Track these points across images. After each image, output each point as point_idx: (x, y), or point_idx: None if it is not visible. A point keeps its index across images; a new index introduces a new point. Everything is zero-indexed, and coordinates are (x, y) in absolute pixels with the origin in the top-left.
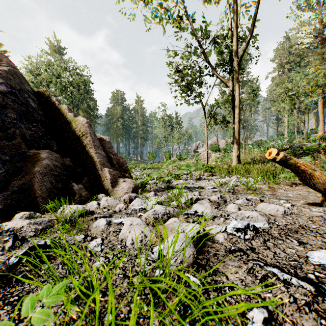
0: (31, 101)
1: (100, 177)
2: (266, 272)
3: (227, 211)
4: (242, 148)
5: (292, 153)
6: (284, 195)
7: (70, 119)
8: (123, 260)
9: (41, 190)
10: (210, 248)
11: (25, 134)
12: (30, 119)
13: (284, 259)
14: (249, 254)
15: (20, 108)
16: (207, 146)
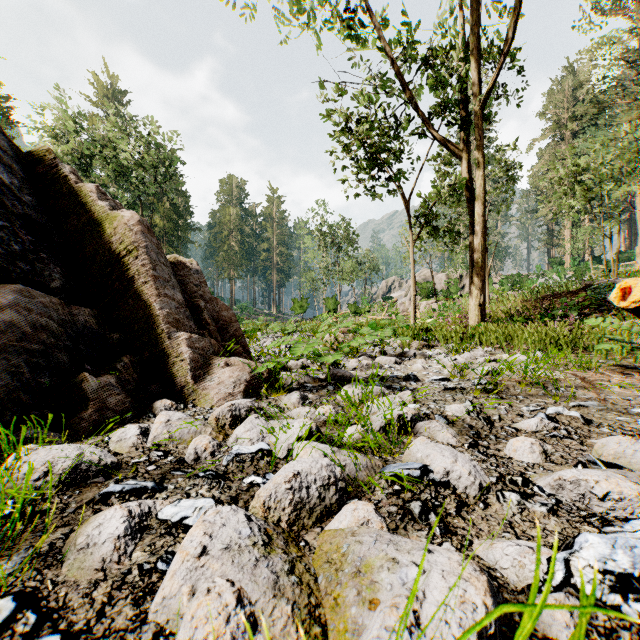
0: (4, 169)
1: (165, 354)
2: None
3: (511, 461)
4: None
5: (594, 299)
6: (632, 401)
7: (101, 216)
8: None
9: None
10: None
11: None
12: None
13: None
14: None
15: None
16: (414, 284)
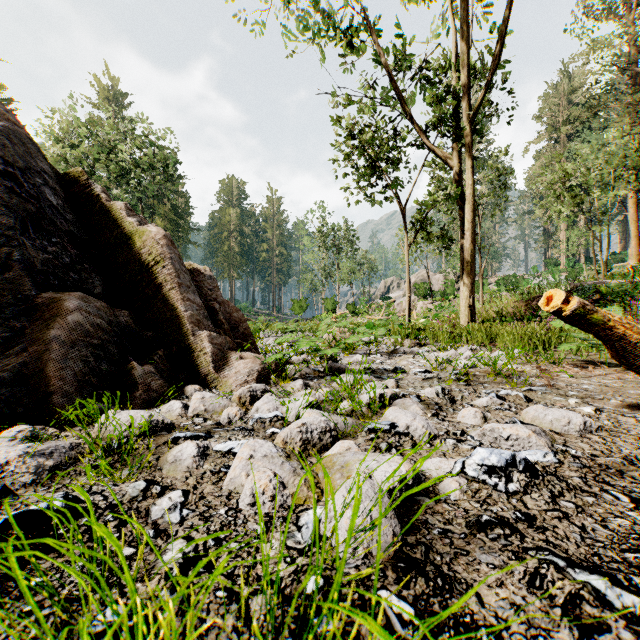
0: (50, 192)
1: (190, 348)
2: (576, 585)
3: (459, 423)
4: (477, 292)
5: None
6: (574, 387)
7: (131, 231)
8: (222, 571)
9: (61, 378)
10: (430, 516)
11: (32, 259)
12: (46, 230)
13: (609, 546)
14: (525, 532)
15: (23, 206)
16: (408, 286)
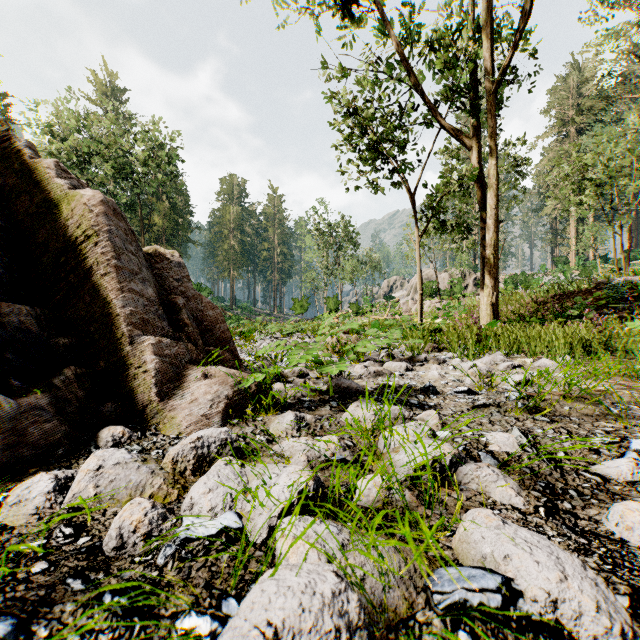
0: None
1: (124, 363)
2: None
3: (629, 550)
4: None
5: (611, 298)
6: None
7: (59, 197)
8: None
9: None
10: None
11: None
12: None
13: None
14: None
15: None
16: (420, 283)
